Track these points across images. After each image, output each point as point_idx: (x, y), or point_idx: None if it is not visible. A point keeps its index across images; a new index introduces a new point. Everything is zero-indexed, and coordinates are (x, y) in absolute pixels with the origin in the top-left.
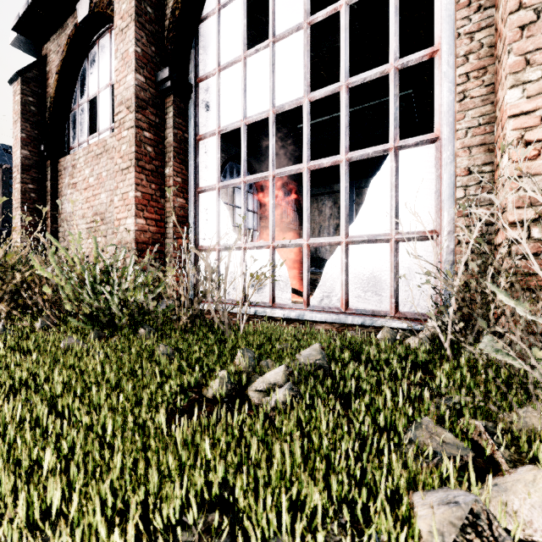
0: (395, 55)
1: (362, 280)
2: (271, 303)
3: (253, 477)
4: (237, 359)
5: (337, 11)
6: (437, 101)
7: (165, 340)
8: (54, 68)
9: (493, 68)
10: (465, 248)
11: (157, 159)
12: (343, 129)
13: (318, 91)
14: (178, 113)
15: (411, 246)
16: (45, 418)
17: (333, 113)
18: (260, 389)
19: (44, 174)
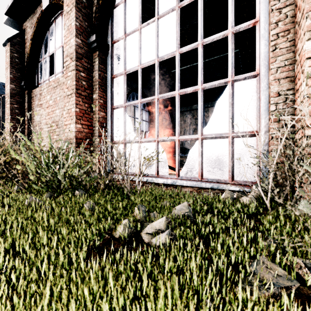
0: (231, 24)
1: (211, 161)
2: (156, 175)
3: (144, 300)
4: (135, 211)
5: (195, 2)
6: (257, 52)
7: (91, 198)
8: (29, 36)
9: (294, 30)
10: (276, 141)
11: (89, 89)
12: (200, 70)
13: (185, 47)
14: (101, 62)
15: (241, 140)
16: (1, 257)
17: (192, 63)
18: (149, 233)
19: (23, 99)
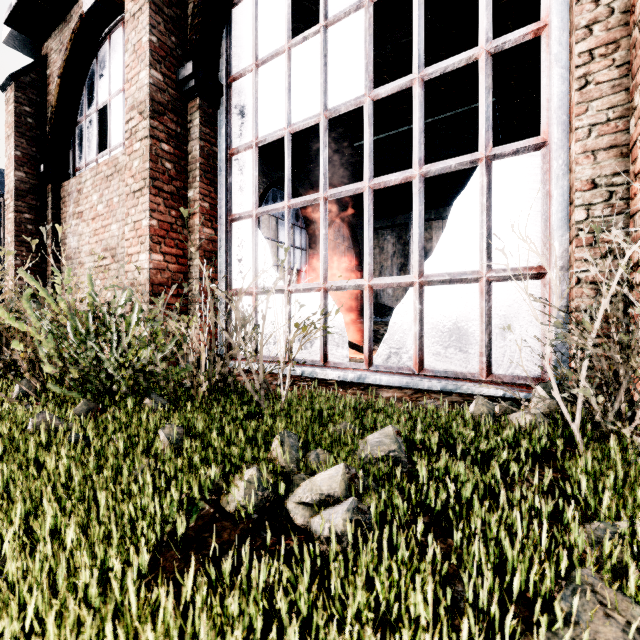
0: (486, 35)
1: (442, 332)
2: (322, 362)
3: None
4: (274, 448)
5: None
6: (544, 93)
7: (177, 415)
8: (56, 70)
9: (628, 41)
10: (587, 289)
11: (179, 179)
12: (416, 136)
13: (384, 87)
14: (205, 121)
15: (508, 287)
16: None
17: (398, 128)
18: (306, 502)
19: (44, 202)
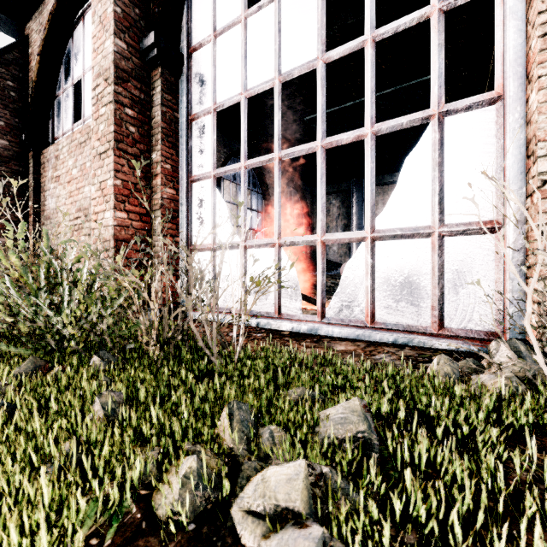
0: None
1: (394, 286)
2: (277, 313)
3: None
4: (222, 422)
5: None
6: (498, 47)
7: (124, 375)
8: (36, 49)
9: None
10: None
11: (142, 142)
12: (368, 95)
13: (336, 50)
14: (167, 88)
15: (460, 241)
16: None
17: (343, 103)
18: (257, 512)
19: (26, 167)
